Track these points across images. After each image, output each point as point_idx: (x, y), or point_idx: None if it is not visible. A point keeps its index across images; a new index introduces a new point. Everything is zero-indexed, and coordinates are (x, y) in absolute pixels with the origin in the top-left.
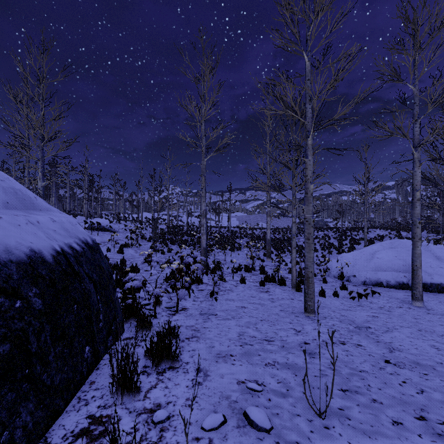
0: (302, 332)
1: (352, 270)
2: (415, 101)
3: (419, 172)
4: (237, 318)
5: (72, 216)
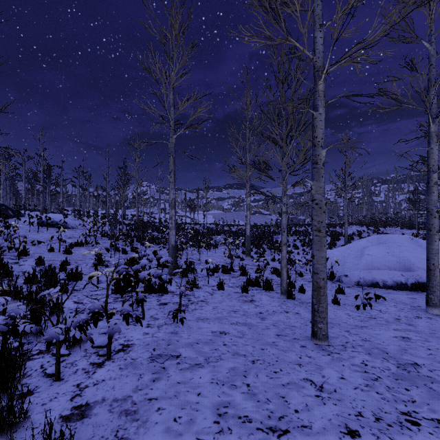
0: (328, 390)
1: (342, 269)
2: (431, 62)
3: (436, 149)
4: (214, 362)
5: (27, 211)
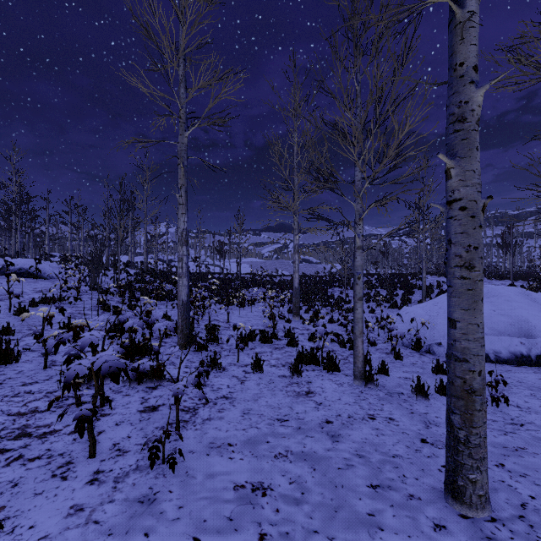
0: None
1: (432, 335)
2: None
3: None
4: None
5: None
